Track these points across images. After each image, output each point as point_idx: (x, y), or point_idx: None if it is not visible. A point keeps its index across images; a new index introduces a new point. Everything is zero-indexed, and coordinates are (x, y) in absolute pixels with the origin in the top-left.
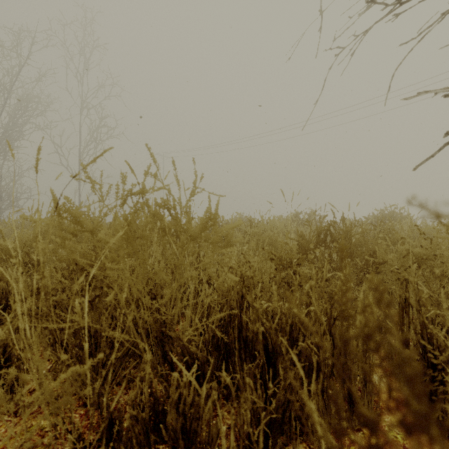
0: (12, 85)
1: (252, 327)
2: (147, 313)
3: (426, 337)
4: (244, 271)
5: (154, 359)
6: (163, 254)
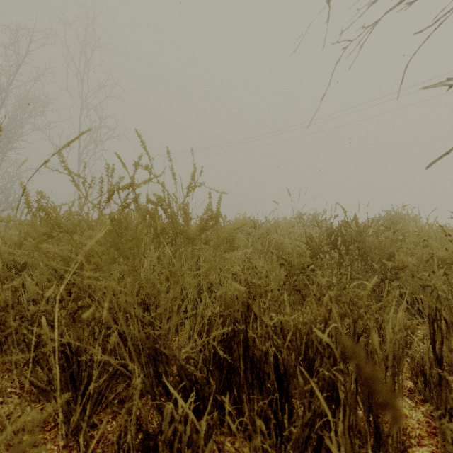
0: (10, 84)
1: (261, 345)
2: (138, 328)
3: None
4: (250, 279)
5: (146, 381)
6: (159, 257)
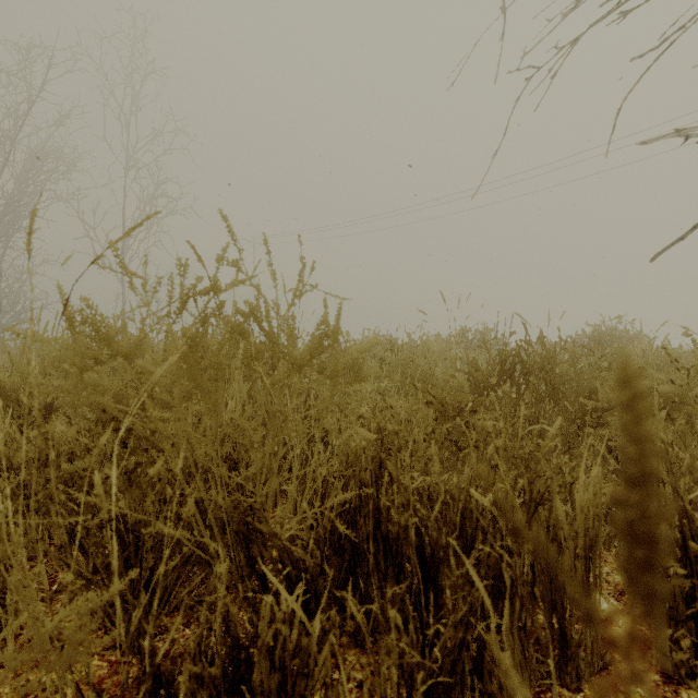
0: (18, 131)
1: (398, 517)
2: (222, 493)
3: (688, 533)
4: (383, 423)
5: (234, 569)
6: (250, 394)
